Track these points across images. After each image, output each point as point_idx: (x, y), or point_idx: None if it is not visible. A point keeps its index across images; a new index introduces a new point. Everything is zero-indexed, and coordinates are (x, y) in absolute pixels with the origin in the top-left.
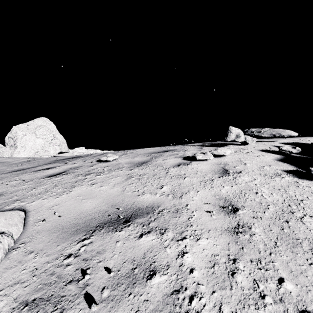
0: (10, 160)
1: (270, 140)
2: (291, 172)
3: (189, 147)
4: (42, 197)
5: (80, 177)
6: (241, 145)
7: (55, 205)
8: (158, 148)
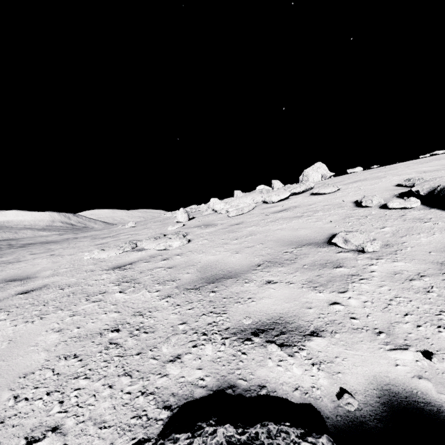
0: None
1: None
2: None
3: None
4: None
5: None
6: None
7: None
8: None
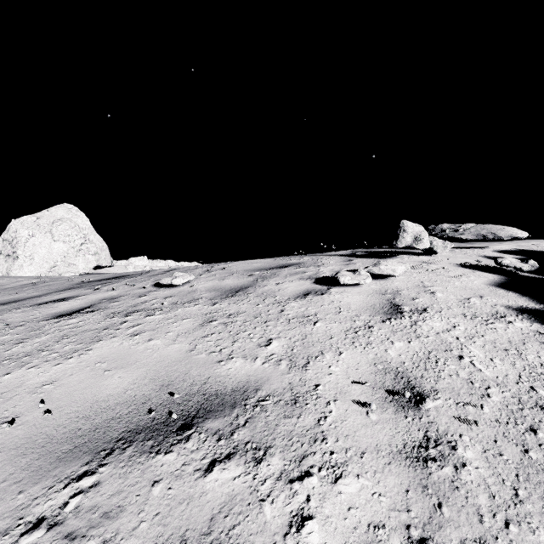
0: (3, 281)
1: (475, 244)
2: (524, 311)
3: (326, 258)
4: (29, 364)
5: (116, 318)
6: (424, 254)
7: (49, 382)
8: (270, 260)
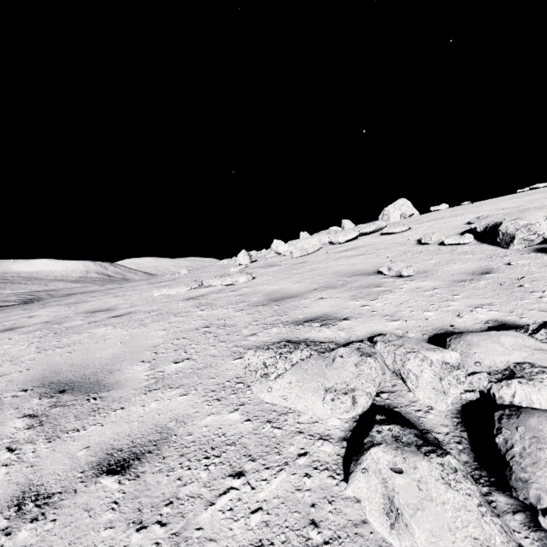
0: None
1: None
2: None
3: None
4: None
5: None
6: None
7: None
8: None
